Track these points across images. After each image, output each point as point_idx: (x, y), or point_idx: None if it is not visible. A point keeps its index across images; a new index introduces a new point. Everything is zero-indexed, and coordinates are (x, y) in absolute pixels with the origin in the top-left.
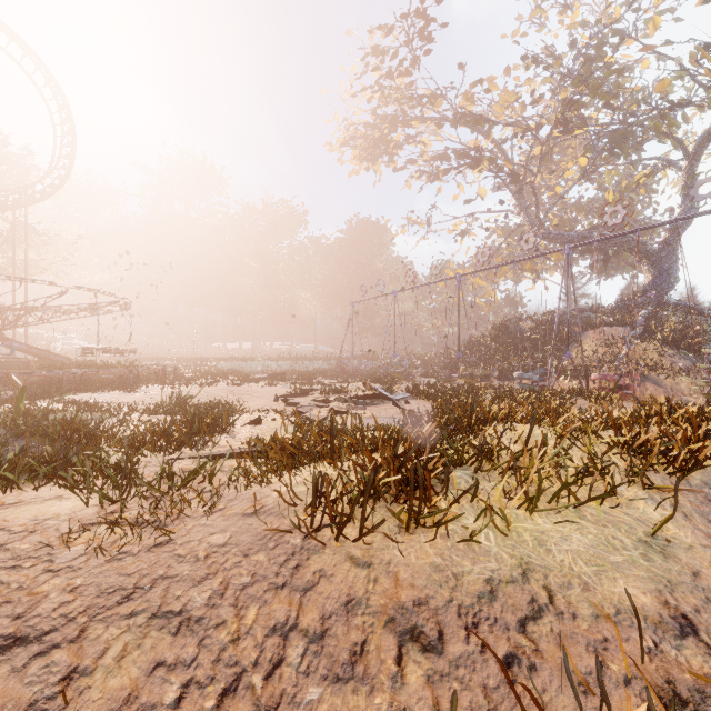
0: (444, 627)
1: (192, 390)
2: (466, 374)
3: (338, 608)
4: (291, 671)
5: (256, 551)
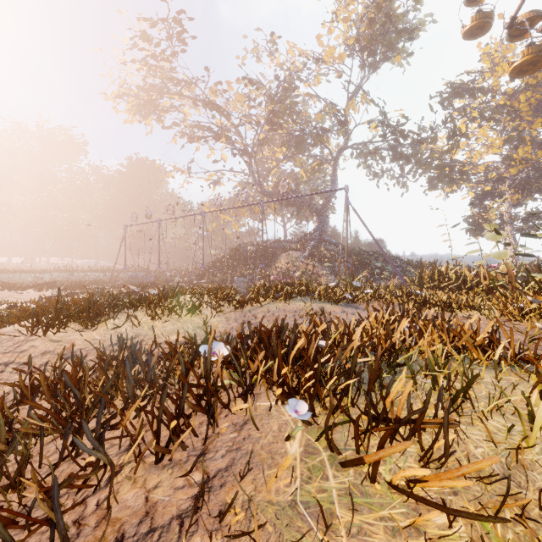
0: (89, 354)
1: None
2: (211, 281)
3: (38, 355)
4: (8, 374)
5: None
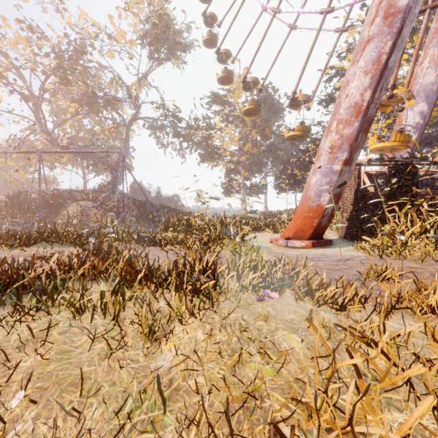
0: None
1: None
2: None
3: None
4: None
5: None
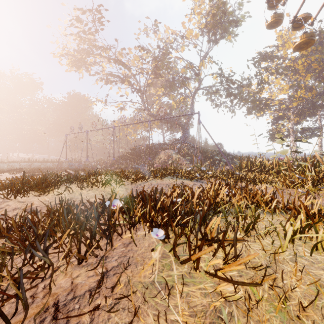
0: (42, 209)
1: None
2: (118, 167)
3: (11, 210)
4: None
5: None
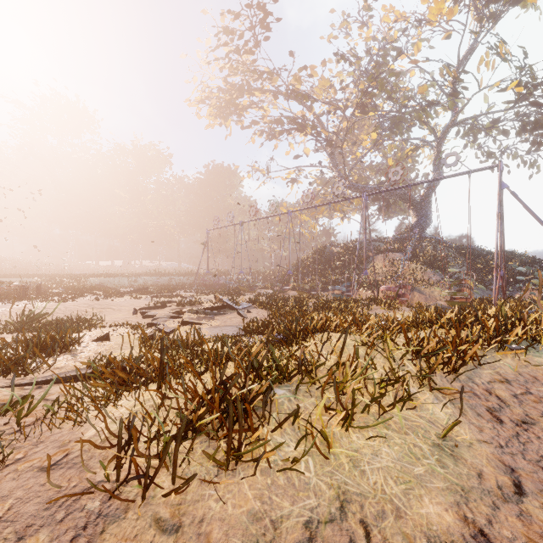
0: None
1: (52, 306)
2: (295, 287)
3: None
4: None
5: (36, 529)
